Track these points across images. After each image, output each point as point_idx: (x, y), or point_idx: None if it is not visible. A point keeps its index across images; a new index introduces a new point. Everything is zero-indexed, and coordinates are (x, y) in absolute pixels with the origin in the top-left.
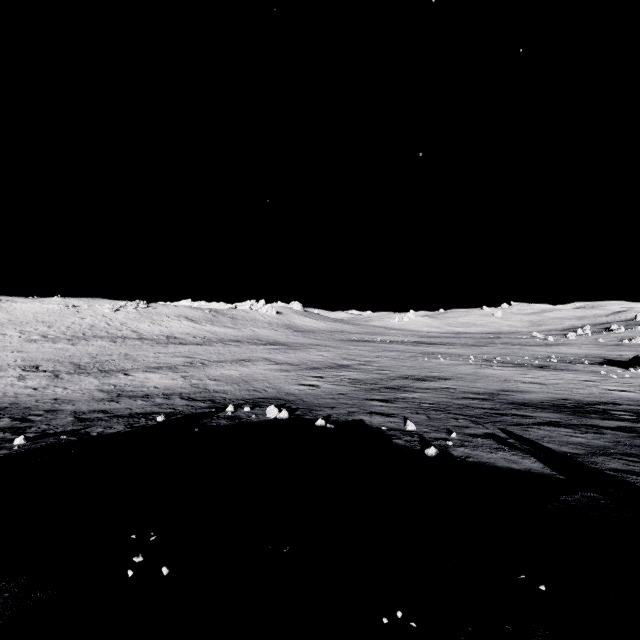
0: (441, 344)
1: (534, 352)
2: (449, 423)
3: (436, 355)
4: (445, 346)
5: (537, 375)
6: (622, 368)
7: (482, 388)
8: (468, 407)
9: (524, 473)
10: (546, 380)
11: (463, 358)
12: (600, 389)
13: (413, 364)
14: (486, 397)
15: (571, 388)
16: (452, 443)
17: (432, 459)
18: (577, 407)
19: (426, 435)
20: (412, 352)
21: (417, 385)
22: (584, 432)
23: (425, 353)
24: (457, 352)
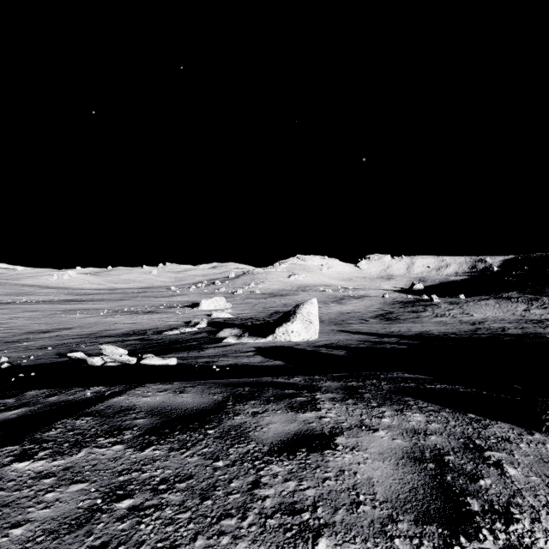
0: (90, 301)
1: (157, 302)
2: (38, 353)
3: (76, 311)
4: (92, 302)
5: (139, 318)
6: (193, 308)
7: (91, 331)
8: (65, 343)
9: (54, 363)
10: (141, 320)
11: (98, 311)
12: (164, 322)
13: (47, 321)
14: (86, 336)
15: (149, 323)
16: (27, 361)
17: (5, 369)
18: (134, 333)
19: (13, 361)
20: (54, 310)
21: (38, 336)
22: (116, 343)
23: (67, 310)
24: (98, 307)
